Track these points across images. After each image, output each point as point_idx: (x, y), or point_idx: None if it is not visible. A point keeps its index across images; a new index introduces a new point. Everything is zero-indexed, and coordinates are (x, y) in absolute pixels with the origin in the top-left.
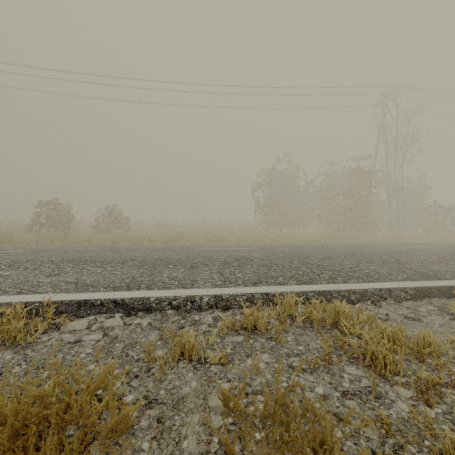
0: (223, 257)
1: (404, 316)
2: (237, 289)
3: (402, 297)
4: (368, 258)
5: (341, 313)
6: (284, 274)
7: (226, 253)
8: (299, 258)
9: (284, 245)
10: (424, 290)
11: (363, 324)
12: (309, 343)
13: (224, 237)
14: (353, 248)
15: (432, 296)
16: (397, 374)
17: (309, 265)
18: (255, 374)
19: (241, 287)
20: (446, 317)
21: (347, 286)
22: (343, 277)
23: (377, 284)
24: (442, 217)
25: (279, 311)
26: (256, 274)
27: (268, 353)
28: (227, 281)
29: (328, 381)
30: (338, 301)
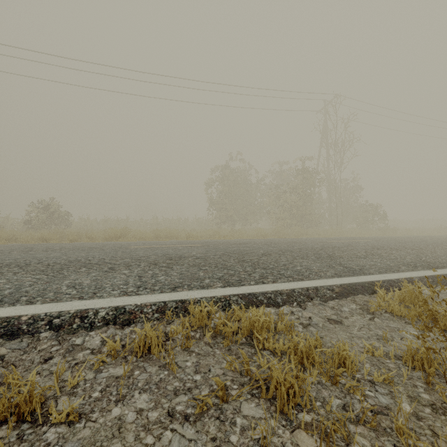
0: (156, 256)
1: (327, 318)
2: (149, 297)
3: (328, 296)
4: (304, 254)
5: (256, 323)
6: (213, 275)
7: (162, 251)
8: (237, 255)
9: (230, 241)
10: (349, 287)
11: (283, 333)
12: (211, 368)
13: (173, 234)
14: (294, 243)
15: (356, 293)
16: (304, 408)
17: (244, 263)
18: (112, 436)
19: (155, 294)
20: (366, 317)
21: (275, 286)
22: (274, 276)
23: (306, 283)
24: (372, 215)
25: (187, 324)
26: (182, 275)
27: (150, 392)
28: (143, 286)
29: (212, 435)
30: (253, 309)
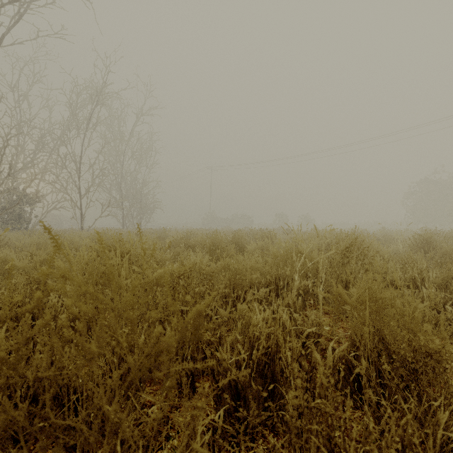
0: None
1: None
2: None
3: None
4: None
5: None
6: None
7: None
8: None
9: None
10: None
11: None
12: None
13: None
14: None
15: None
16: None
17: None
18: None
19: None
20: None
21: None
22: None
23: None
24: None
25: None
26: None
27: None
28: None
29: None
30: None
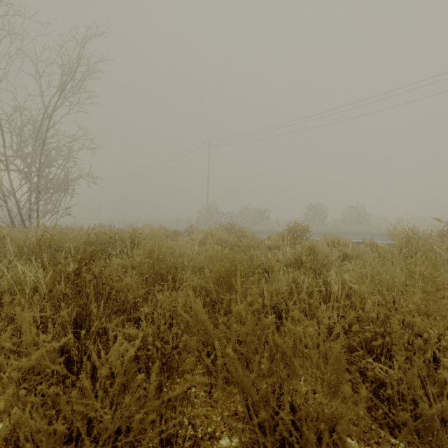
0: None
1: None
2: None
3: None
4: None
5: None
6: None
7: None
8: None
9: None
10: None
11: None
12: None
13: None
14: None
15: None
16: None
17: None
18: None
19: None
20: None
21: None
22: None
23: None
24: None
25: None
26: None
27: None
28: None
29: None
30: None
